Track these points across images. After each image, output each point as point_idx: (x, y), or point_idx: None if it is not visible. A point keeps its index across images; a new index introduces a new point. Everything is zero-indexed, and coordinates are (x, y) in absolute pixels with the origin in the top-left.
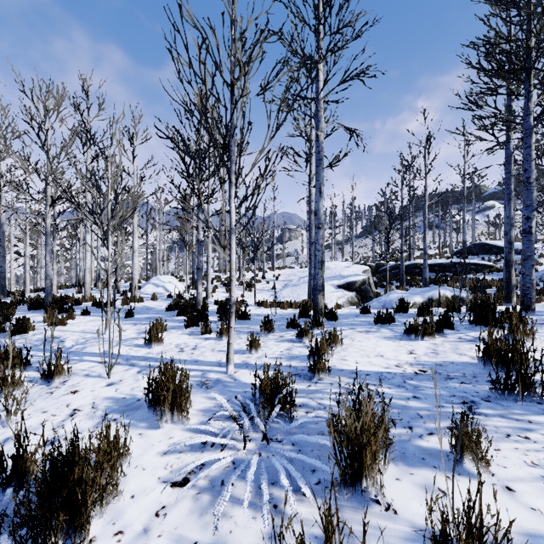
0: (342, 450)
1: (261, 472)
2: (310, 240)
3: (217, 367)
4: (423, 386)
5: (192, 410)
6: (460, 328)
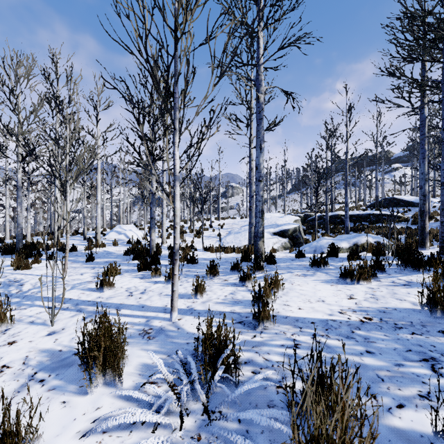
0: None
1: None
2: (250, 193)
3: (162, 313)
4: (373, 337)
5: (128, 368)
6: (390, 272)
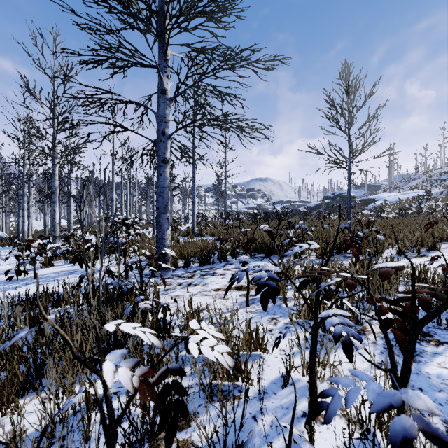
0: None
1: None
2: None
3: None
4: None
5: None
6: None
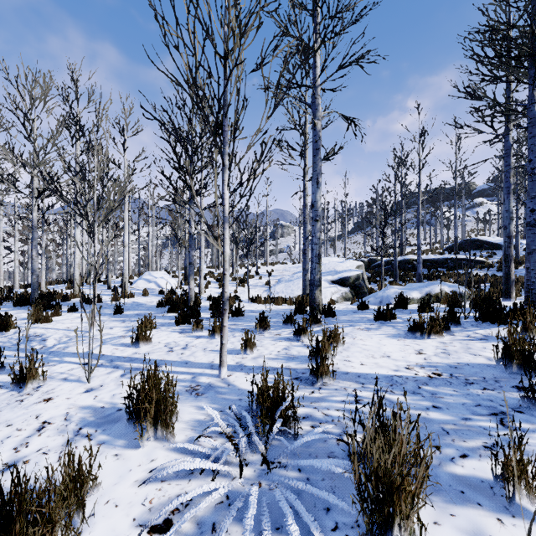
0: (369, 492)
1: (262, 512)
2: (305, 234)
3: (208, 370)
4: (441, 393)
5: (179, 424)
6: (466, 325)
